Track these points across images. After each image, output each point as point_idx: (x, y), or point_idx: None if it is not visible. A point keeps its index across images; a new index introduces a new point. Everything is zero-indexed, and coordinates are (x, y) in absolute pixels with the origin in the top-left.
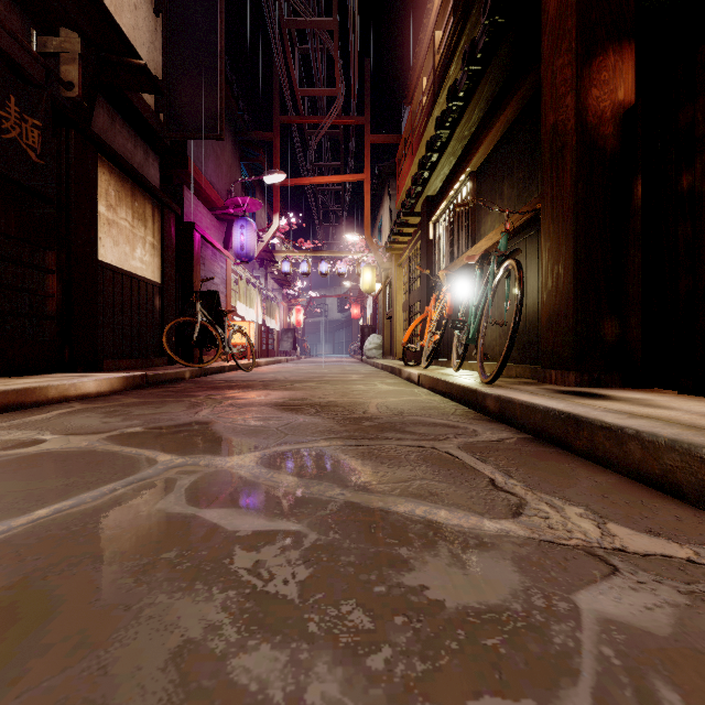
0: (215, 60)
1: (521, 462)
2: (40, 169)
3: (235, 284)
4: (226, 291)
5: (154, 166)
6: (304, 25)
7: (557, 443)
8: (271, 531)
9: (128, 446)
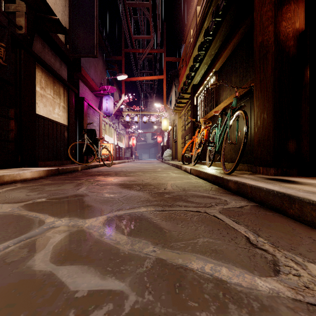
0: (93, 20)
1: (260, 223)
2: (4, 67)
3: (104, 126)
4: (99, 129)
5: (65, 70)
6: (135, 5)
7: (276, 209)
8: (101, 291)
9: (32, 211)
